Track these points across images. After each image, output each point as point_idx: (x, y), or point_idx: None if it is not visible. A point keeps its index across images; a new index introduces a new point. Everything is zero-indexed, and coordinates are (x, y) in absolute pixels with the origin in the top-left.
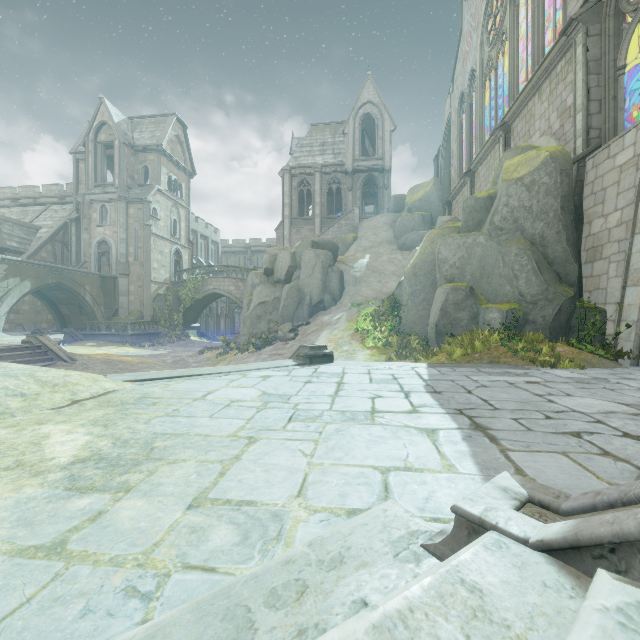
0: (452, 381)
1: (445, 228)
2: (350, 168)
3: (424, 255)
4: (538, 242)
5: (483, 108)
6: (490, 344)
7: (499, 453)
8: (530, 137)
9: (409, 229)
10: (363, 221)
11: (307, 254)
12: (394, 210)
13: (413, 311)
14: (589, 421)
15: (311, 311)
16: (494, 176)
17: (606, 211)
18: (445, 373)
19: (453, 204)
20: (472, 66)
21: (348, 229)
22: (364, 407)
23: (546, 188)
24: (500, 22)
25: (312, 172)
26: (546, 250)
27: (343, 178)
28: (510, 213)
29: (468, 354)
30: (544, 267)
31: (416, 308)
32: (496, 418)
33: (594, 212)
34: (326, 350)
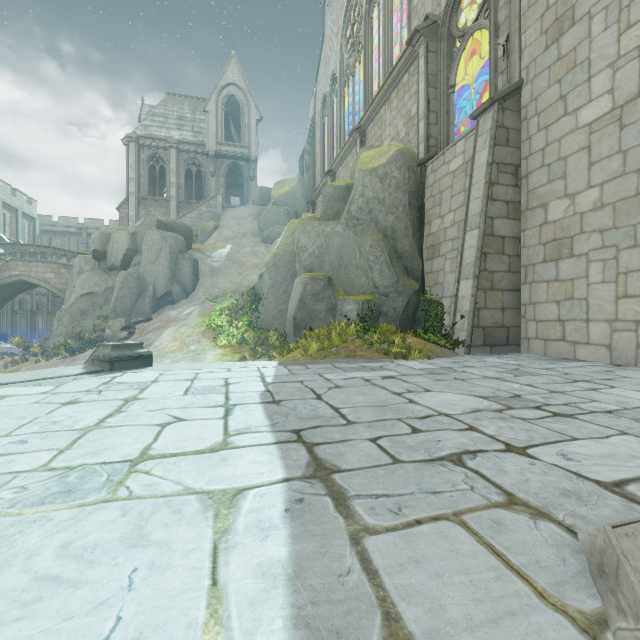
0: (301, 382)
1: (306, 218)
2: (212, 150)
3: (285, 245)
4: (390, 235)
5: (343, 112)
6: (347, 337)
7: (350, 550)
8: (382, 142)
9: (274, 223)
10: (227, 210)
11: (150, 235)
12: (260, 202)
13: (273, 304)
14: (461, 429)
15: (155, 305)
16: (352, 170)
17: (443, 212)
18: (296, 372)
19: (317, 203)
20: (333, 70)
21: (209, 217)
22: (128, 450)
23: (397, 182)
24: (357, 31)
25: (167, 147)
26: (396, 244)
27: (205, 161)
28: (366, 203)
29: (325, 348)
30: (395, 260)
31: (276, 301)
32: (349, 442)
33: (433, 213)
34: (141, 349)
